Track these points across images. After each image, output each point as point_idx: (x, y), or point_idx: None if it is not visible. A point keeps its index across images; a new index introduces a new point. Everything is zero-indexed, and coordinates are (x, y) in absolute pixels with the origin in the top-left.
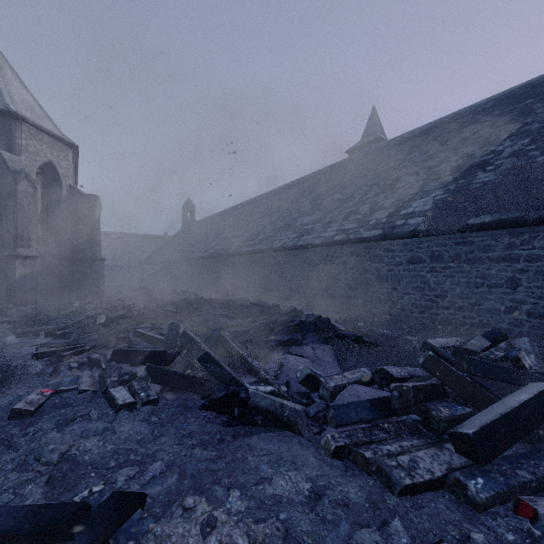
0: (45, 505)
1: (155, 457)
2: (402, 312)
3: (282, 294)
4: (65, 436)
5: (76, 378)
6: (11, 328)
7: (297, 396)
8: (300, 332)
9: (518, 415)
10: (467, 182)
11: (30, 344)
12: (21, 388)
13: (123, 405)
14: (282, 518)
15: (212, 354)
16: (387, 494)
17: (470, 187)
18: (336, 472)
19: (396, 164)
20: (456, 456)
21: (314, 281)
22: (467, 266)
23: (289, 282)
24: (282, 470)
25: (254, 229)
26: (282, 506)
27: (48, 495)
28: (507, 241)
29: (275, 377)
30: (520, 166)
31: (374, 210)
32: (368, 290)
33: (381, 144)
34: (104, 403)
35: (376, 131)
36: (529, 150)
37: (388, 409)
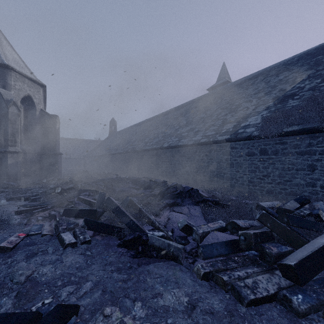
0: (11, 313)
1: (88, 279)
2: (242, 185)
3: (169, 175)
4: (30, 265)
5: (41, 226)
6: (4, 195)
7: (178, 238)
8: (180, 198)
9: (322, 252)
10: (282, 106)
11: (14, 205)
12: (6, 232)
13: (69, 244)
14: (169, 322)
15: (125, 211)
16: (238, 305)
17: (284, 109)
18: (204, 289)
19: (238, 96)
20: (283, 279)
21: (188, 167)
22: (283, 157)
23: (173, 167)
24: (169, 288)
25: (152, 135)
26: (169, 313)
27: (16, 305)
28: (308, 142)
29: (165, 226)
30: (316, 95)
31: (225, 123)
32: (221, 172)
33: (228, 84)
34: (57, 242)
35: (225, 77)
36: (321, 86)
37: (237, 247)
